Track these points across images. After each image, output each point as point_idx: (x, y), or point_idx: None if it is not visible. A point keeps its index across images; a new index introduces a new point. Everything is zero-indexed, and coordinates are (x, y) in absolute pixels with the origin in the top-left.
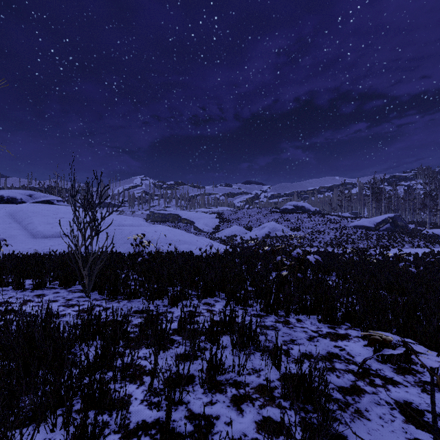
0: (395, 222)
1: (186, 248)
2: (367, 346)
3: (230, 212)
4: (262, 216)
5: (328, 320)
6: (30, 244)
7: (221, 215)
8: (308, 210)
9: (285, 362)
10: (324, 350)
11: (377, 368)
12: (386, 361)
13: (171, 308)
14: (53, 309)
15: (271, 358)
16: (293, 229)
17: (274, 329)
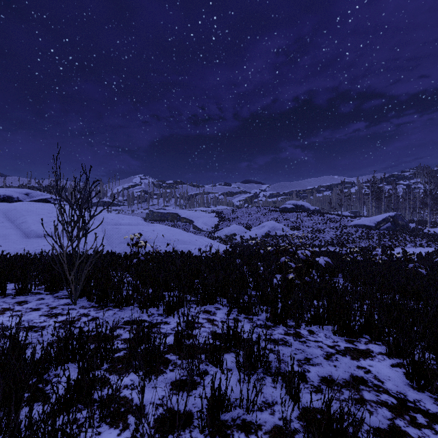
0: (396, 221)
1: (185, 248)
2: (395, 367)
3: (229, 211)
4: (261, 215)
5: (345, 332)
6: (22, 244)
7: (220, 214)
8: (307, 208)
9: (303, 391)
10: (347, 372)
11: (414, 398)
12: (422, 389)
13: (167, 317)
14: (33, 319)
15: (286, 386)
16: (293, 229)
17: (285, 344)
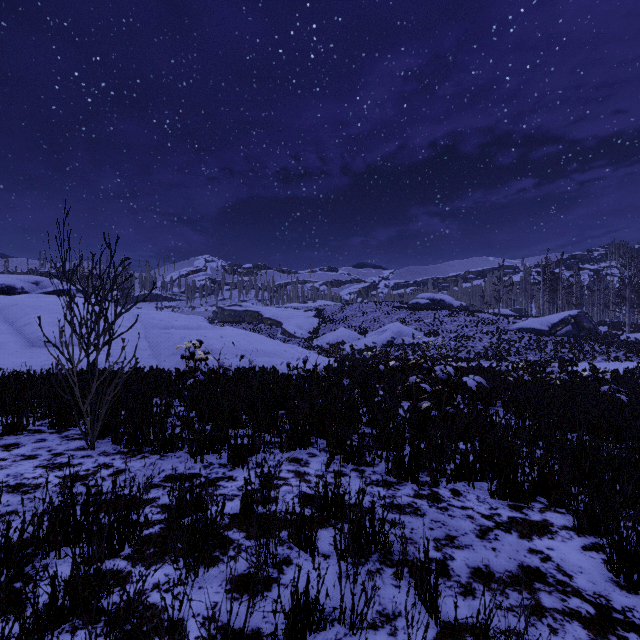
0: (579, 323)
1: (268, 362)
2: (589, 550)
3: (335, 309)
4: (382, 314)
5: (509, 492)
6: (24, 356)
7: (321, 313)
8: (449, 305)
9: (443, 593)
10: (513, 560)
11: (623, 604)
12: (635, 588)
13: (233, 469)
14: (23, 473)
15: (416, 586)
16: (428, 334)
17: (414, 513)
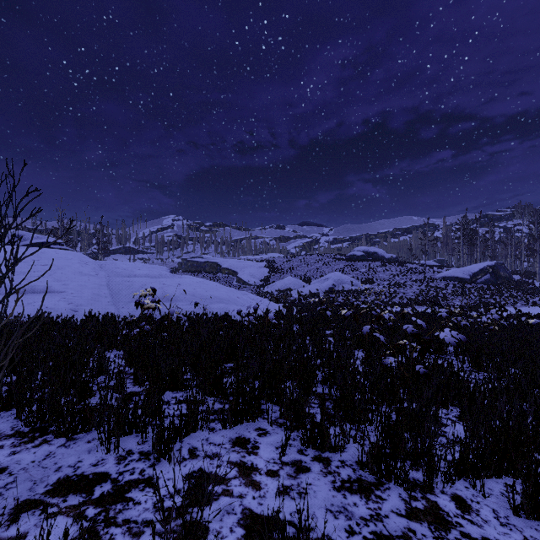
0: (497, 272)
1: (221, 309)
2: None
3: (283, 260)
4: (323, 264)
5: None
6: None
7: (271, 263)
8: (382, 256)
9: None
10: None
11: None
12: None
13: (156, 463)
14: None
15: None
16: (364, 282)
17: None
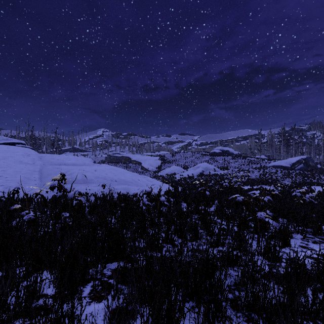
0: (307, 162)
1: (124, 189)
2: None
3: (170, 155)
4: (195, 158)
5: None
6: None
7: (162, 157)
8: (231, 153)
9: None
10: None
11: None
12: None
13: None
14: None
15: None
16: (222, 169)
17: None
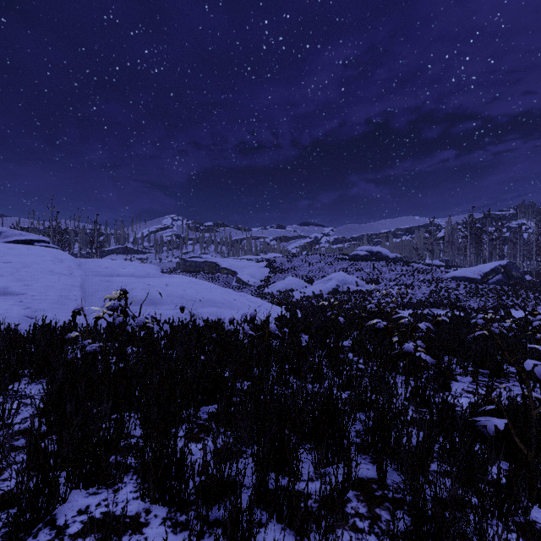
0: (509, 272)
1: (213, 314)
2: None
3: (284, 260)
4: (326, 264)
5: None
6: None
7: (271, 263)
8: (386, 256)
9: None
10: None
11: None
12: None
13: None
14: None
15: None
16: (369, 282)
17: None
